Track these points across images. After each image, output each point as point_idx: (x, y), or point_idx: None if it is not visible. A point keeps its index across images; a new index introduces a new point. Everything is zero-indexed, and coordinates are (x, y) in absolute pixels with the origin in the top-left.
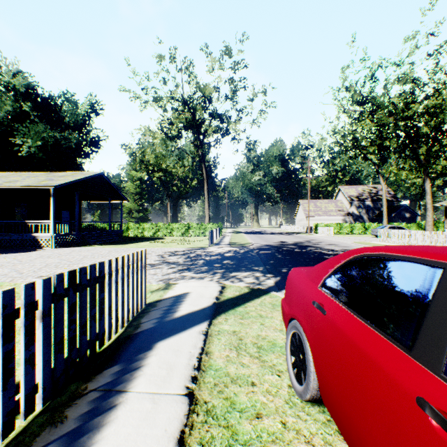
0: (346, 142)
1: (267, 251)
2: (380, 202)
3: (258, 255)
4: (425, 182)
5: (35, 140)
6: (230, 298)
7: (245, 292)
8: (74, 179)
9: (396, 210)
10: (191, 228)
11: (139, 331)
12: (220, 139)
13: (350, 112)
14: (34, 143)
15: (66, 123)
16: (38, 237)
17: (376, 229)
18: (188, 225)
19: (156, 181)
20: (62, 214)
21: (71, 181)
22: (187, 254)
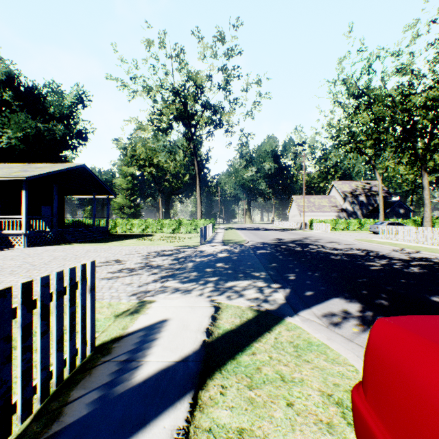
0: (341, 136)
1: (265, 250)
2: (374, 198)
3: (256, 256)
4: (423, 177)
5: (15, 130)
6: (227, 332)
7: (249, 319)
8: (51, 170)
9: (390, 206)
10: (182, 224)
11: (52, 433)
12: (212, 131)
13: (346, 106)
14: (14, 134)
15: (50, 114)
16: (9, 234)
17: (374, 225)
18: (180, 221)
19: (148, 177)
20: (42, 209)
21: (47, 172)
22: (175, 254)
